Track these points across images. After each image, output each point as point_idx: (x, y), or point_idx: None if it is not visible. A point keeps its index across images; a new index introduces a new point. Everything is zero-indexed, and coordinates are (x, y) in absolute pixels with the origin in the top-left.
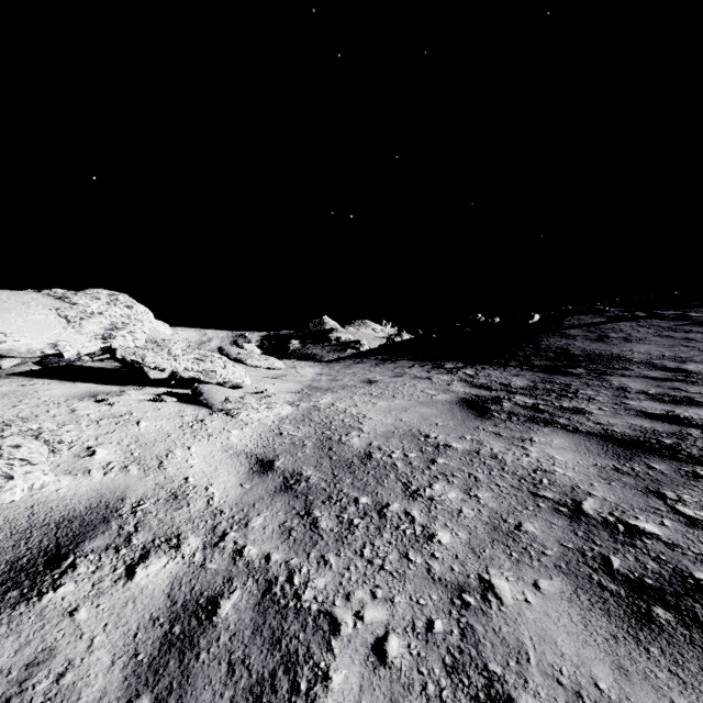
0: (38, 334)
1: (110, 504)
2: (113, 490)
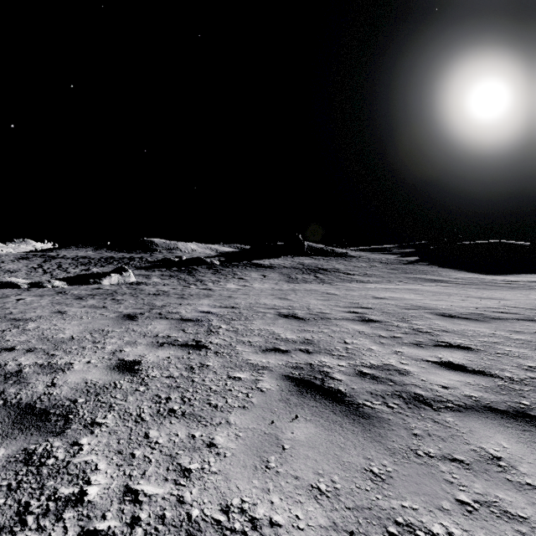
0: None
1: None
2: None
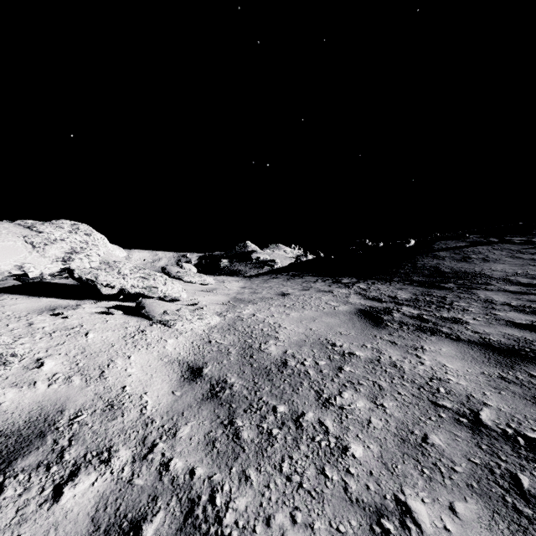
0: (7, 257)
1: (49, 417)
2: (54, 402)
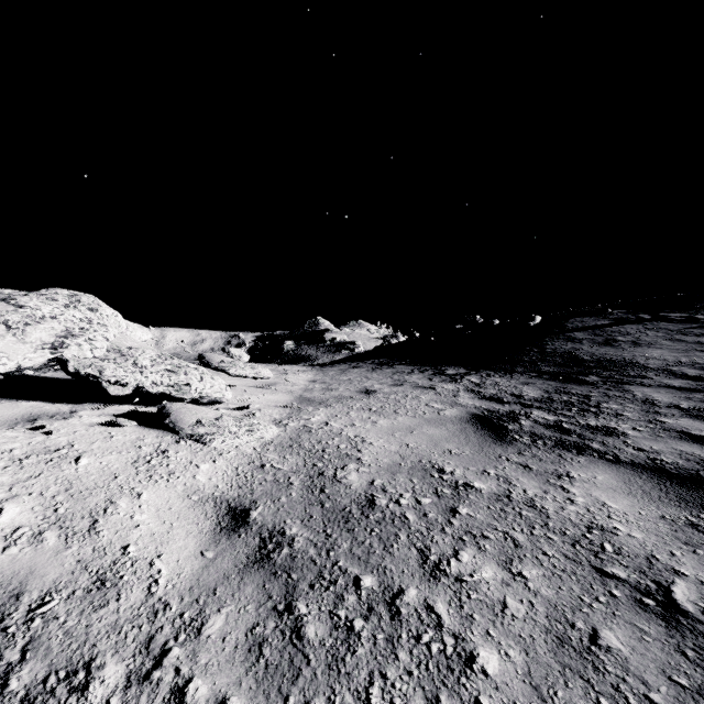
0: None
1: None
2: (8, 579)
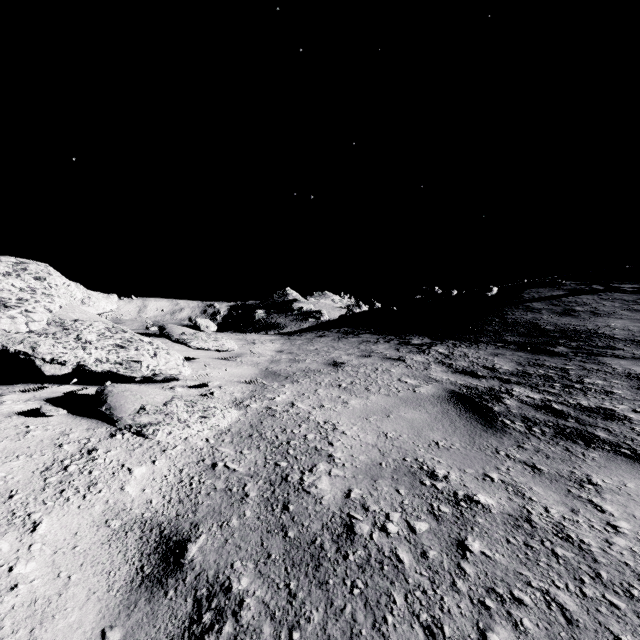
0: None
1: None
2: None
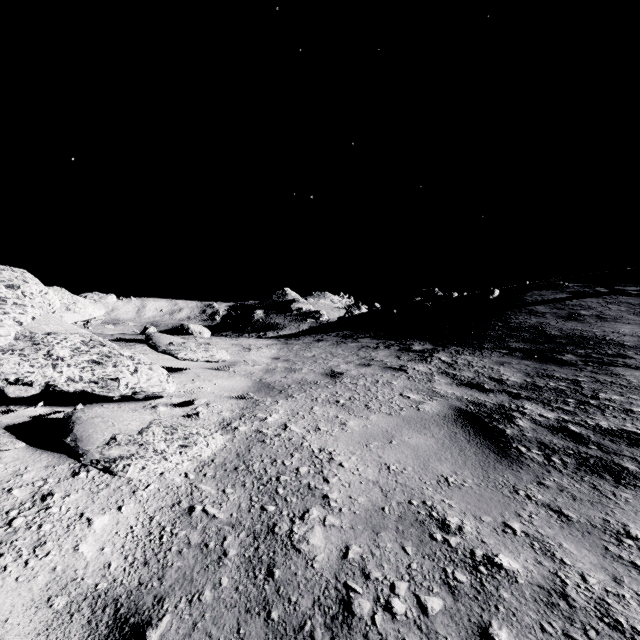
0: None
1: None
2: None
